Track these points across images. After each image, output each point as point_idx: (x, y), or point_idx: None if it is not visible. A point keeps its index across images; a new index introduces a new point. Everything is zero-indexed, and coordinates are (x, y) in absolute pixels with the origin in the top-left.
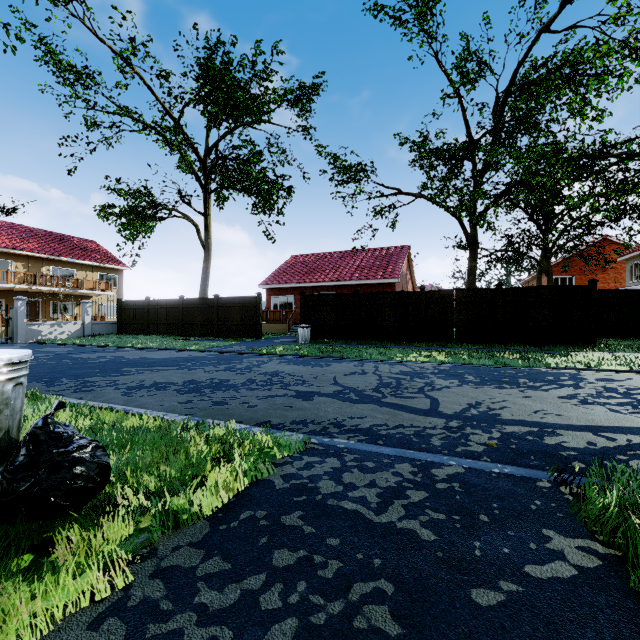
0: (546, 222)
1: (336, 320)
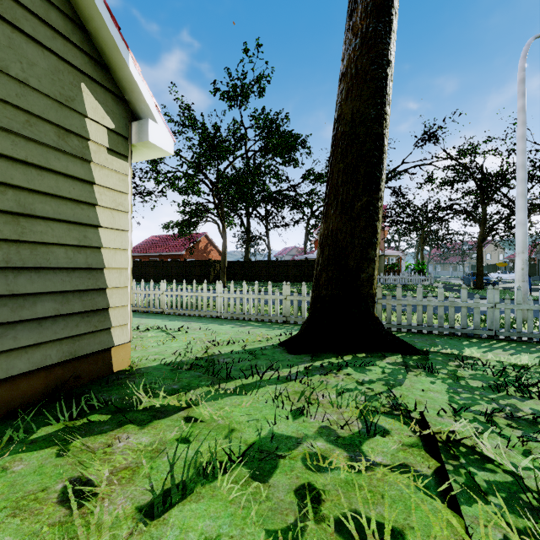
0: (265, 223)
1: (133, 273)
